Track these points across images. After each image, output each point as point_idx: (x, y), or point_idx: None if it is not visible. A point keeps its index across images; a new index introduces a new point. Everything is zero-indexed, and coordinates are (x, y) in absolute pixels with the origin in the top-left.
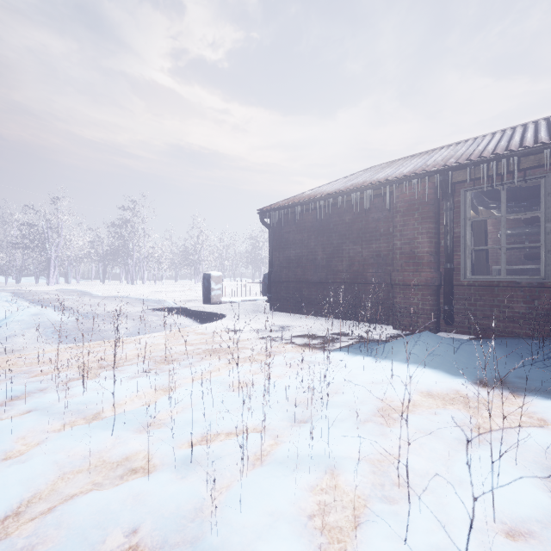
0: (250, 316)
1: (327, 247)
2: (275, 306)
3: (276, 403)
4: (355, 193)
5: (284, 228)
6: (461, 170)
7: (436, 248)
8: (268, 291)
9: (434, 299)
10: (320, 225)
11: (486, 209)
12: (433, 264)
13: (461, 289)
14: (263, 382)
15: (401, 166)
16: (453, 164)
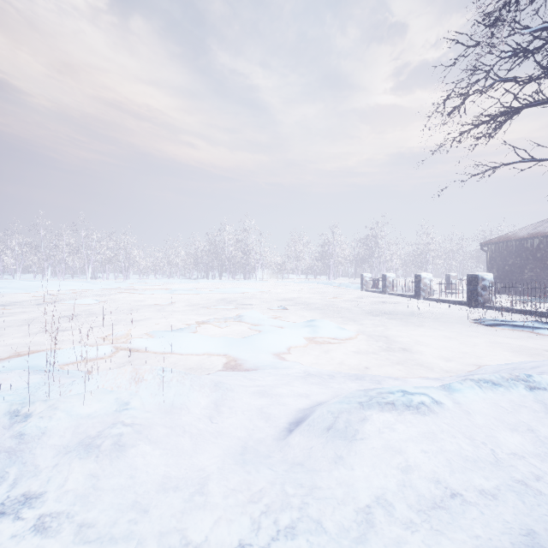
0: None
1: (519, 262)
2: None
3: None
4: (529, 240)
5: (495, 252)
6: None
7: None
8: None
9: None
10: (515, 251)
11: None
12: None
13: None
14: None
15: None
16: None
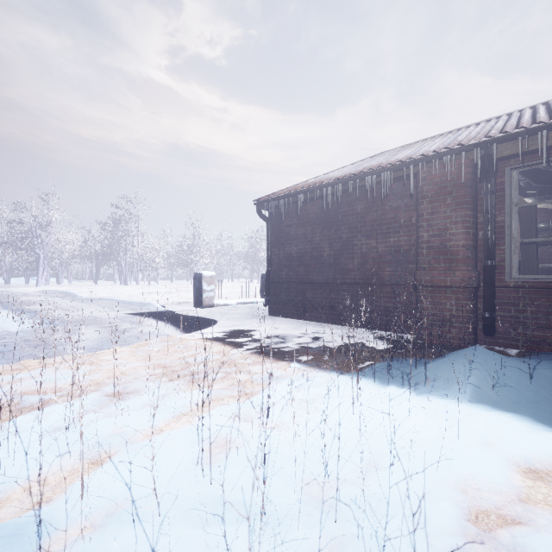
0: (246, 322)
1: (335, 242)
2: (275, 321)
3: (278, 501)
4: (370, 176)
5: (284, 221)
6: (508, 141)
7: (473, 241)
8: (266, 293)
9: (471, 304)
10: (327, 216)
11: (523, 197)
12: (470, 261)
13: (505, 292)
14: (256, 442)
15: (423, 146)
16: (497, 136)
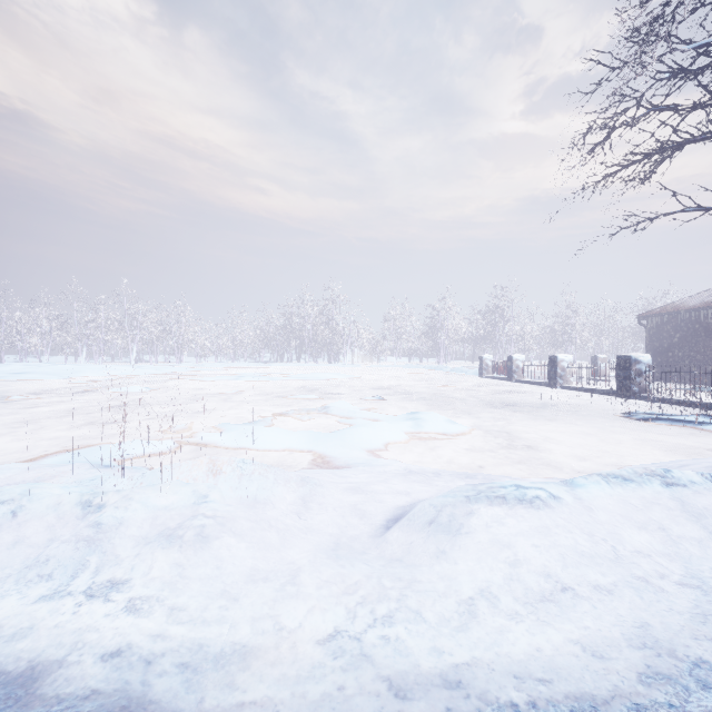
0: None
1: (689, 340)
2: None
3: None
4: (702, 310)
5: (657, 327)
6: None
7: None
8: None
9: None
10: (684, 326)
11: None
12: None
13: None
14: None
15: None
16: None
